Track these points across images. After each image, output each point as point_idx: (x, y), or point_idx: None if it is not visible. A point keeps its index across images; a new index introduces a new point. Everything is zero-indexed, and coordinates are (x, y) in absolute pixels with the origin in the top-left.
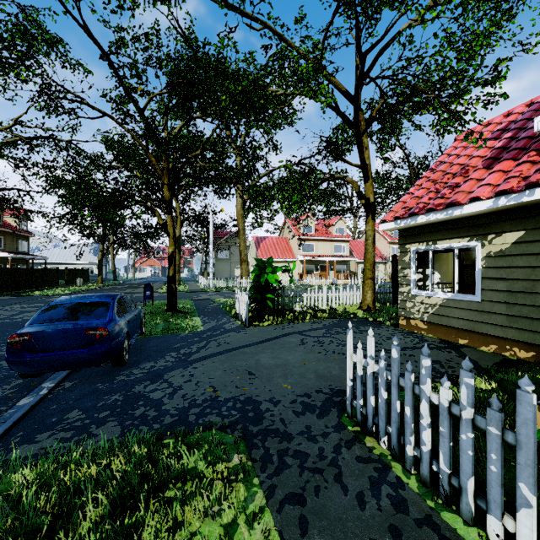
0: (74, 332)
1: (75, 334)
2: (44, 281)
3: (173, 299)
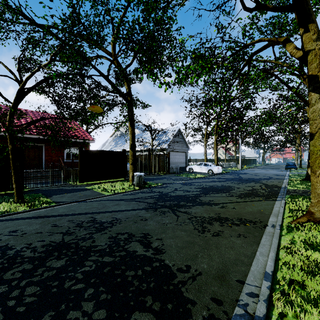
0: (292, 165)
1: (292, 165)
2: (249, 162)
3: (301, 165)
